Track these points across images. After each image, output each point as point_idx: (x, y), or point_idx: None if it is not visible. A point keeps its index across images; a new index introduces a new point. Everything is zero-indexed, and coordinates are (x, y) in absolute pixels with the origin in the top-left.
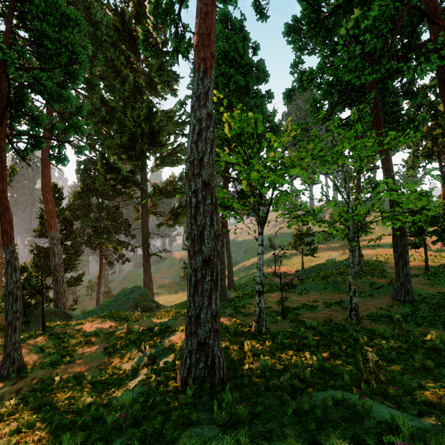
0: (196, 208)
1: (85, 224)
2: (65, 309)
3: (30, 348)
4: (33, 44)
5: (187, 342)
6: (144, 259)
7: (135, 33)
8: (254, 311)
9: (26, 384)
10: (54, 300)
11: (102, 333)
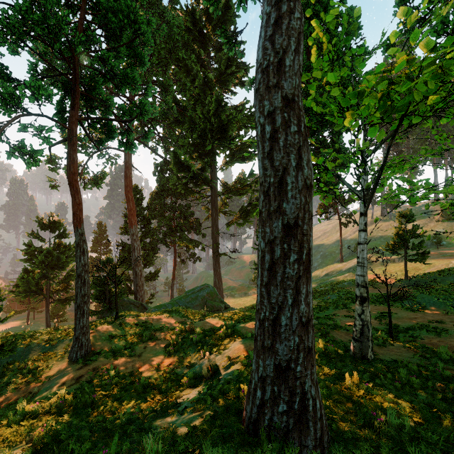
0: (272, 140)
1: (161, 223)
2: (143, 301)
3: (101, 334)
4: (102, 27)
5: (257, 361)
6: (214, 258)
7: (205, 29)
8: (343, 325)
9: (87, 372)
10: (134, 291)
11: (166, 328)
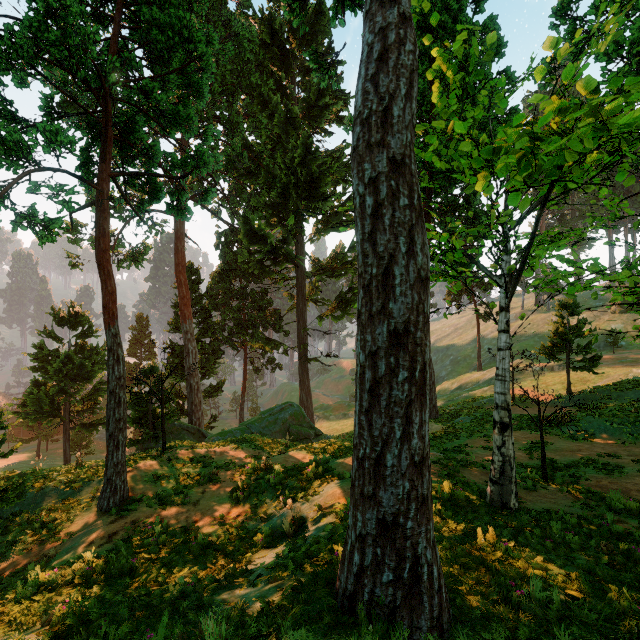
0: (374, 217)
1: (225, 316)
2: (201, 425)
3: (142, 473)
4: (144, 47)
5: (354, 514)
6: (301, 365)
7: (288, 44)
8: (479, 461)
9: (123, 526)
10: (188, 412)
11: (233, 465)
